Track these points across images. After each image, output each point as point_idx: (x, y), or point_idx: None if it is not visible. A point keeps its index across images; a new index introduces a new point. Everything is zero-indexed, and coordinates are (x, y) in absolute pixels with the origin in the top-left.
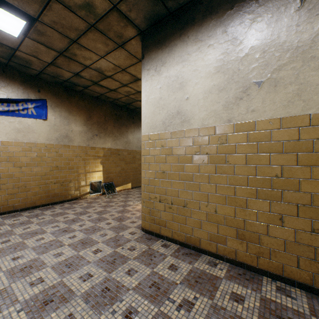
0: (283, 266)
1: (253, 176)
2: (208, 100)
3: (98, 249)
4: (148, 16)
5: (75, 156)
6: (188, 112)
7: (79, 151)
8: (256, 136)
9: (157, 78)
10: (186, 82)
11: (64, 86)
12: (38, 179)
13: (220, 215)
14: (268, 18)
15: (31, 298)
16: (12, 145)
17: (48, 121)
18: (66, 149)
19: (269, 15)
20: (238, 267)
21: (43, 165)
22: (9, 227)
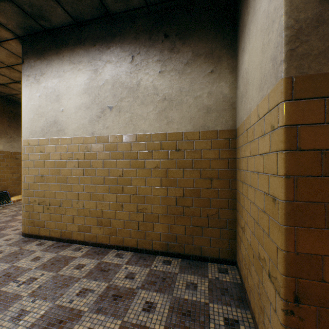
0: (124, 239)
1: (107, 176)
2: (79, 115)
3: None
4: (22, 26)
5: None
6: (64, 123)
7: None
8: (109, 147)
9: (36, 86)
10: (62, 96)
11: None
12: None
13: (87, 209)
14: (116, 62)
15: None
16: None
17: None
18: None
19: (116, 60)
20: (98, 247)
21: None
22: None
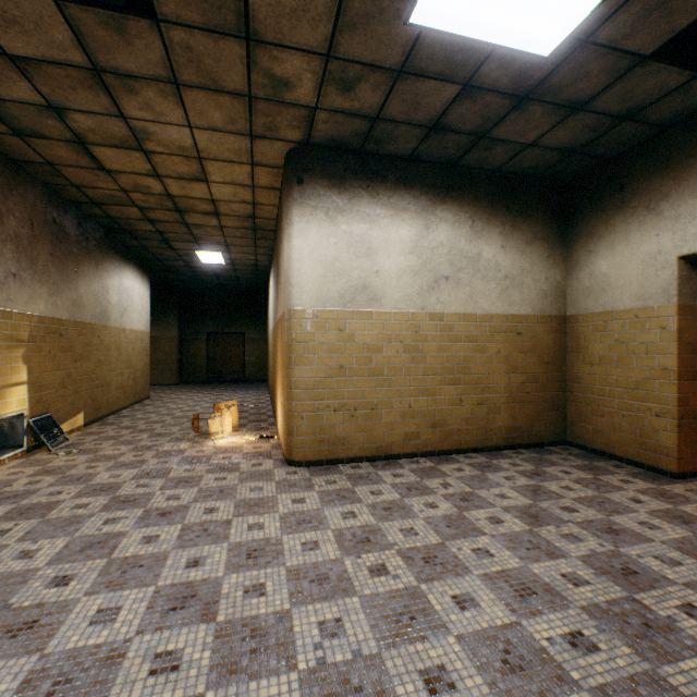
0: (462, 440)
1: (443, 364)
2: (402, 281)
3: (297, 499)
4: (336, 138)
5: None
6: (379, 290)
7: None
8: (445, 327)
9: (330, 227)
10: (376, 250)
11: None
12: None
13: (415, 409)
14: (453, 222)
15: (342, 550)
16: None
17: None
18: None
19: (454, 220)
20: (431, 457)
21: None
22: None
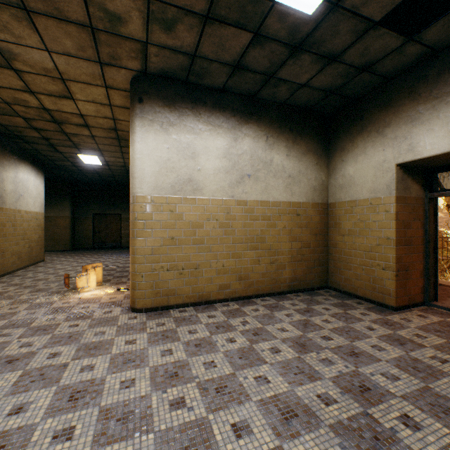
0: (260, 288)
1: (246, 236)
2: (218, 177)
3: (130, 340)
4: (166, 70)
5: None
6: (201, 183)
7: None
8: (248, 210)
9: (164, 136)
10: (199, 154)
11: None
12: None
13: (227, 268)
14: (254, 137)
15: (153, 386)
16: None
17: None
18: None
19: (254, 135)
20: (238, 301)
21: None
22: None
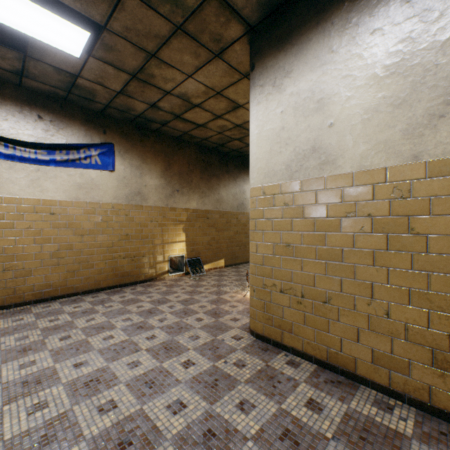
0: None
1: None
2: (372, 125)
3: (190, 361)
4: (264, 0)
5: (150, 220)
6: (333, 148)
7: (154, 214)
8: None
9: (276, 97)
10: (329, 98)
11: (135, 124)
12: (103, 252)
13: (396, 322)
14: None
15: (101, 434)
16: (72, 206)
17: (115, 173)
18: (138, 211)
19: None
20: (434, 418)
21: (110, 233)
22: (69, 317)
